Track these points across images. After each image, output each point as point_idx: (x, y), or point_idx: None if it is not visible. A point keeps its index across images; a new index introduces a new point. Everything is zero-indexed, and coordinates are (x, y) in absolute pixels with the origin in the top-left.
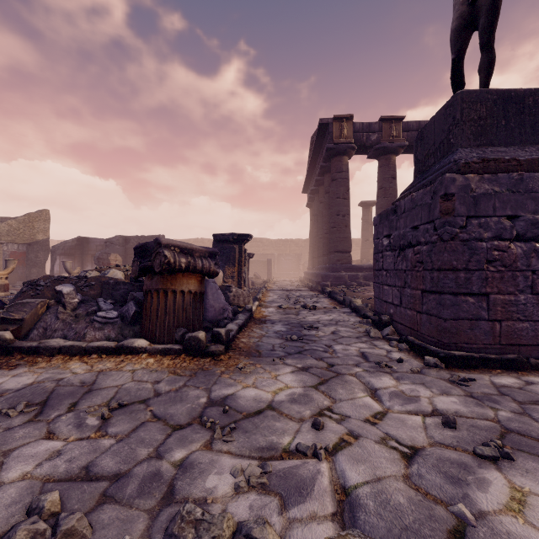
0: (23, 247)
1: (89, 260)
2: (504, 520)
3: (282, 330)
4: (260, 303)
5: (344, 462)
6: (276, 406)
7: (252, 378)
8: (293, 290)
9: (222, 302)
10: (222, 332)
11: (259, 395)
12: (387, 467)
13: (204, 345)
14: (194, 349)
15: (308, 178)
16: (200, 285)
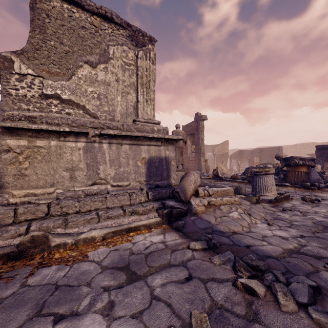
0: (219, 155)
1: (243, 160)
2: None
3: None
4: None
5: None
6: None
7: (325, 194)
8: None
9: (317, 176)
10: (316, 184)
11: (326, 196)
12: None
13: (309, 186)
14: (305, 187)
15: None
16: (307, 170)
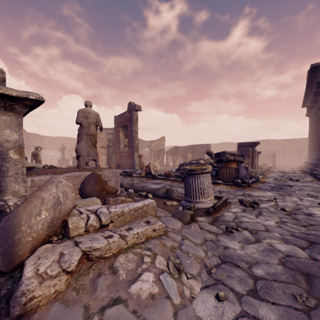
0: (156, 151)
1: (178, 156)
2: (312, 210)
3: (272, 185)
4: (263, 176)
5: (278, 202)
6: (263, 196)
7: (256, 192)
8: (289, 173)
9: (245, 172)
10: (246, 180)
11: (259, 194)
12: (290, 204)
13: (240, 183)
14: (237, 184)
15: (306, 98)
16: (237, 165)
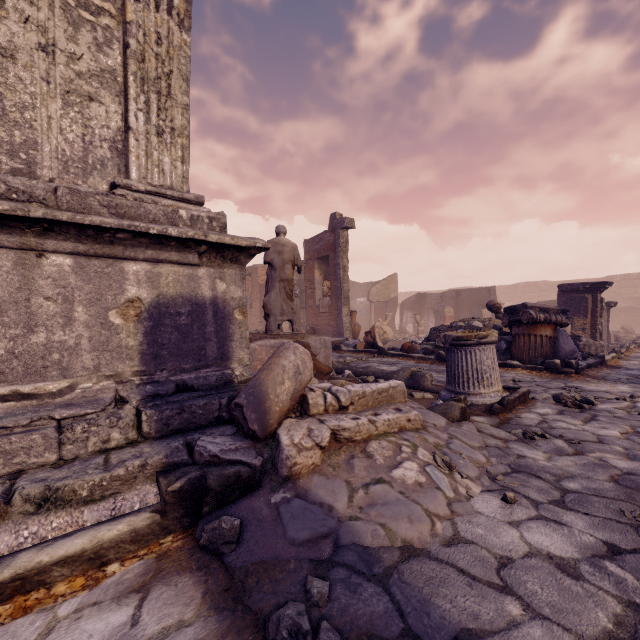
0: (380, 303)
1: (425, 313)
2: None
3: (636, 374)
4: (619, 356)
5: (639, 403)
6: (608, 392)
7: (594, 384)
8: None
9: (572, 346)
10: (573, 361)
11: (598, 388)
12: None
13: (559, 367)
14: (552, 369)
15: None
16: (554, 332)
